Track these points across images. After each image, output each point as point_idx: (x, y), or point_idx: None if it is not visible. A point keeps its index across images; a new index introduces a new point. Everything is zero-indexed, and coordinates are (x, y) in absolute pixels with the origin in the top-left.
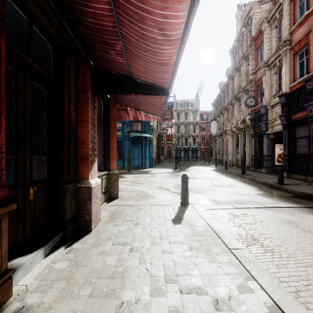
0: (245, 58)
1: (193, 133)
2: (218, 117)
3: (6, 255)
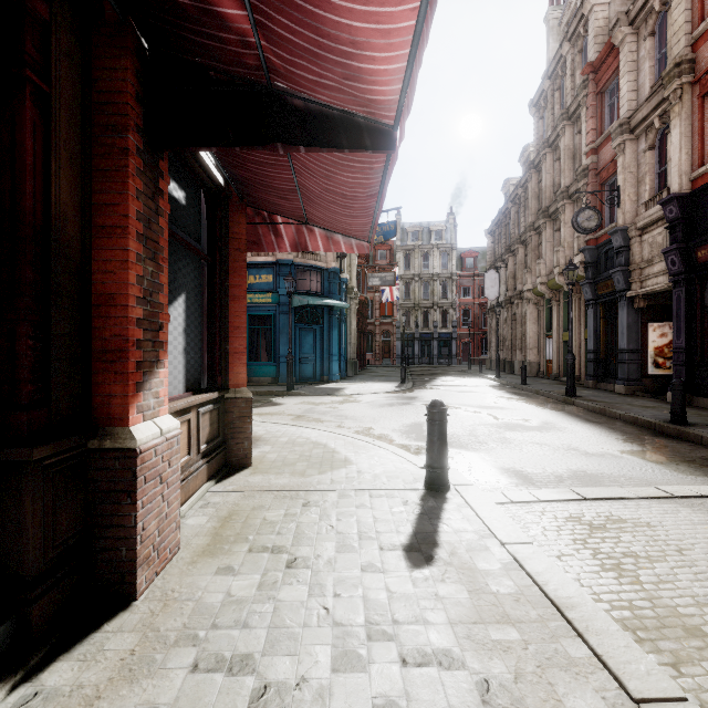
0: (570, 117)
1: (442, 299)
2: (501, 262)
3: None
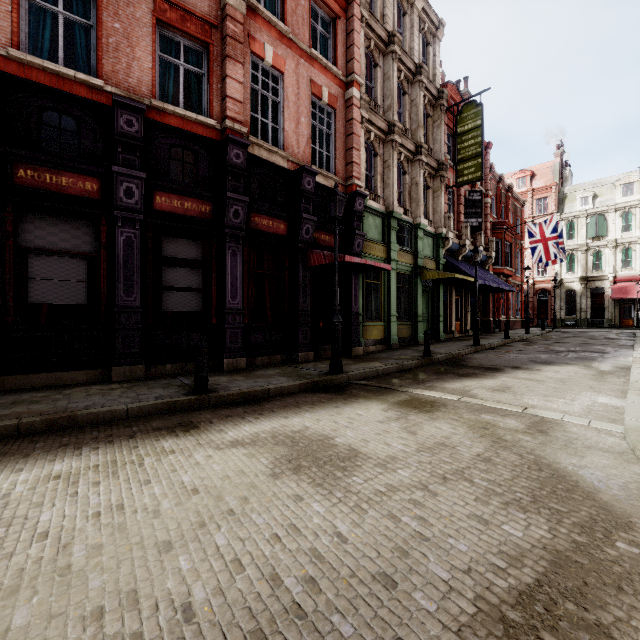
0: None
1: None
2: None
3: None
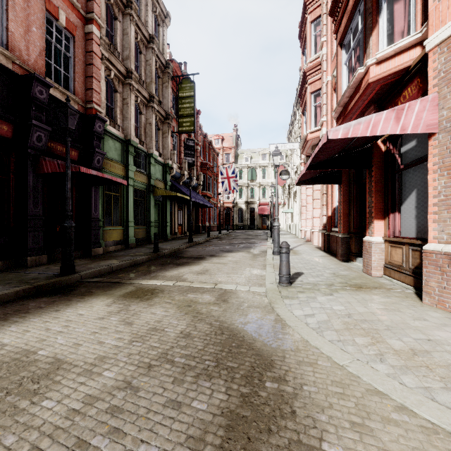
0: None
1: None
2: None
3: (354, 249)
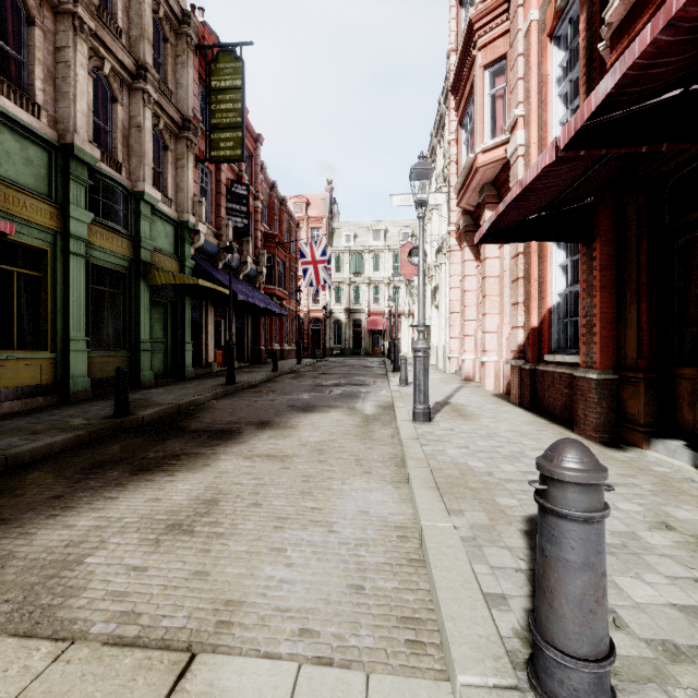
0: None
1: None
2: None
3: (643, 413)
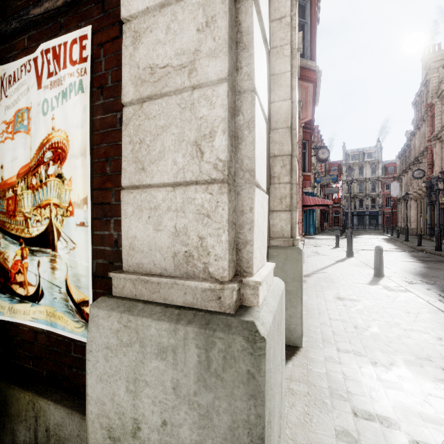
0: (424, 120)
1: (371, 192)
2: (402, 175)
3: None
